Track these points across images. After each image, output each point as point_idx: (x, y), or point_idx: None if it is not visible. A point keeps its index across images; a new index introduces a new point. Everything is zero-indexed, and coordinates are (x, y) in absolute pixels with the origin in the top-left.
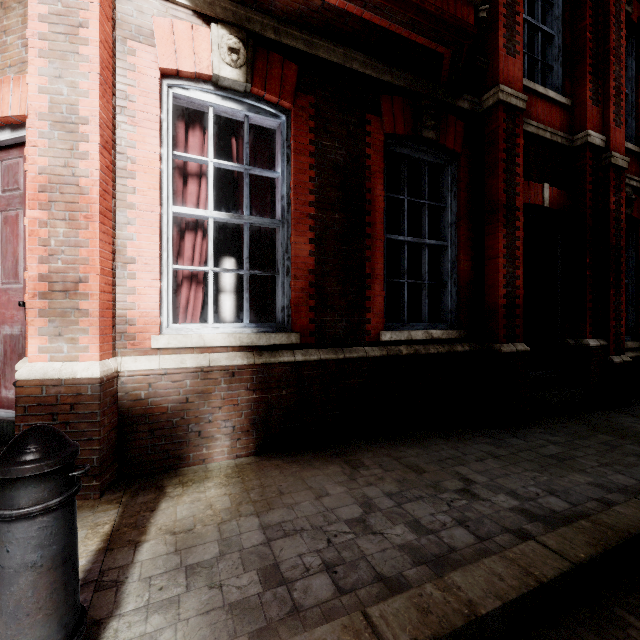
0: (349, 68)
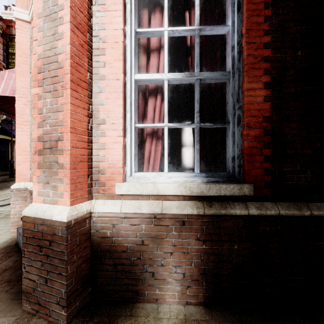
0: None
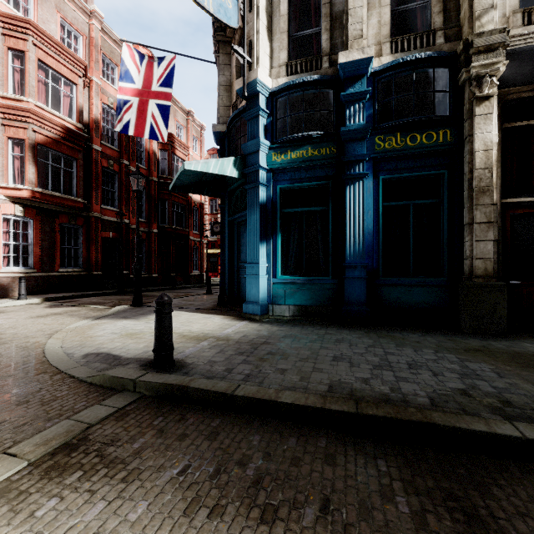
0: (50, 209)
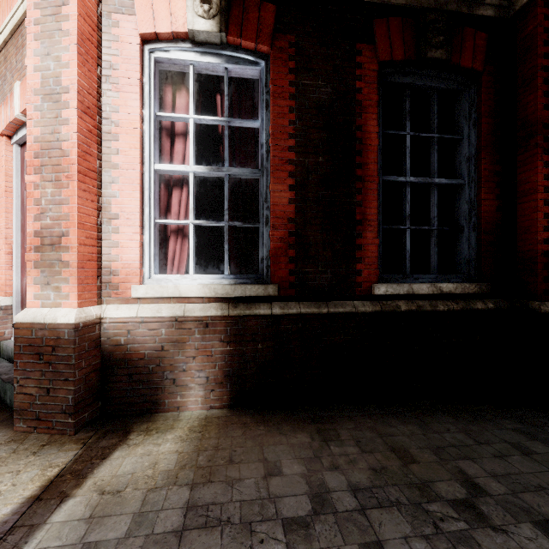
0: None
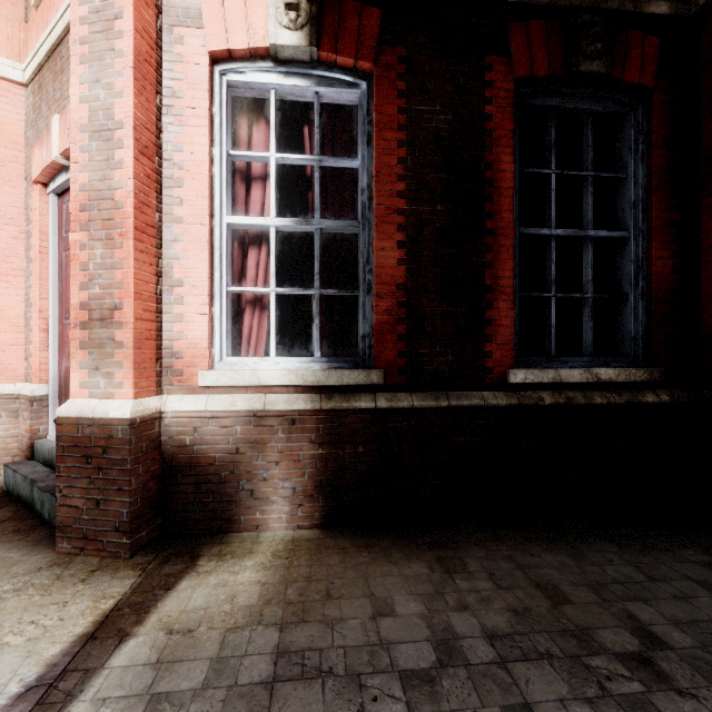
0: None
